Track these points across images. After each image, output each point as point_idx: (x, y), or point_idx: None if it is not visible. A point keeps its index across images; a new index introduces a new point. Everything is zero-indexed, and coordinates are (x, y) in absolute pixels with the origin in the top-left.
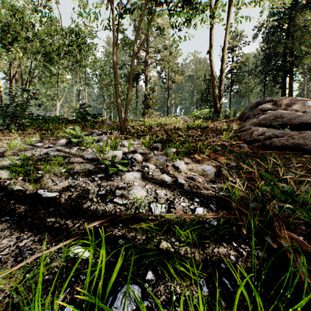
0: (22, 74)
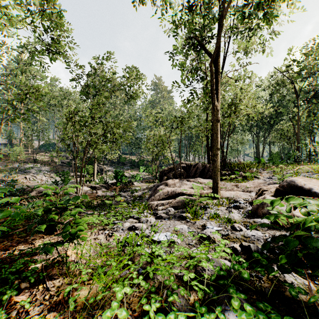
0: None
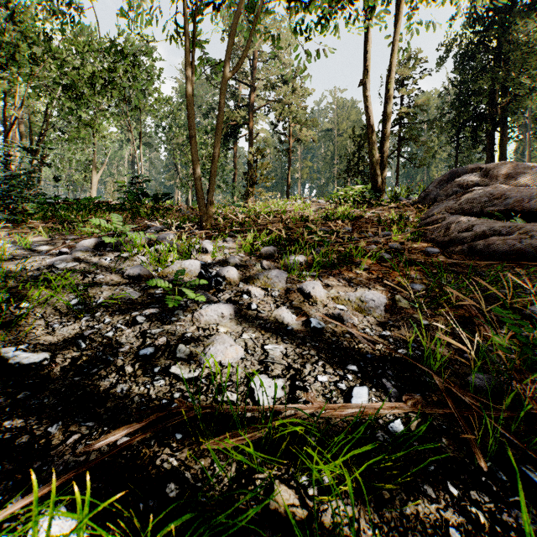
0: (30, 124)
